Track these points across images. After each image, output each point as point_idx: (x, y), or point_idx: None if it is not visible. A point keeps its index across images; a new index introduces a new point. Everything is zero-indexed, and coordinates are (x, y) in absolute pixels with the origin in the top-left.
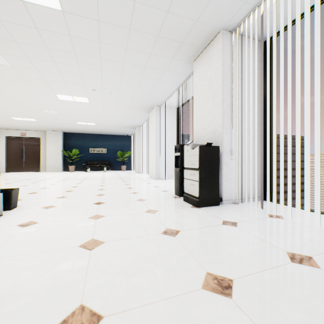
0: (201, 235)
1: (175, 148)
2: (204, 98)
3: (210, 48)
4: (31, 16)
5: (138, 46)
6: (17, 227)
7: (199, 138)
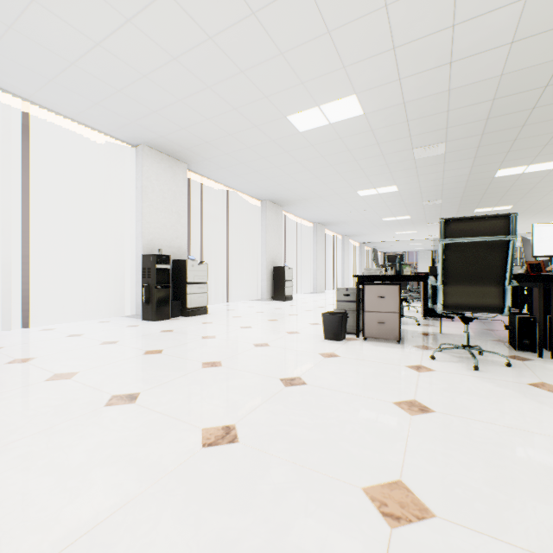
0: (254, 310)
1: (160, 258)
2: (166, 207)
3: (176, 164)
4: (310, 95)
5: (203, 127)
6: (321, 323)
7: (157, 249)
